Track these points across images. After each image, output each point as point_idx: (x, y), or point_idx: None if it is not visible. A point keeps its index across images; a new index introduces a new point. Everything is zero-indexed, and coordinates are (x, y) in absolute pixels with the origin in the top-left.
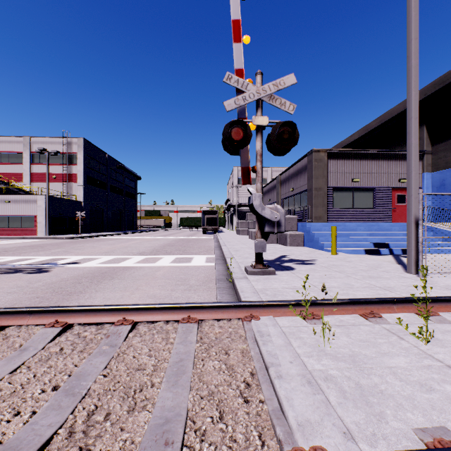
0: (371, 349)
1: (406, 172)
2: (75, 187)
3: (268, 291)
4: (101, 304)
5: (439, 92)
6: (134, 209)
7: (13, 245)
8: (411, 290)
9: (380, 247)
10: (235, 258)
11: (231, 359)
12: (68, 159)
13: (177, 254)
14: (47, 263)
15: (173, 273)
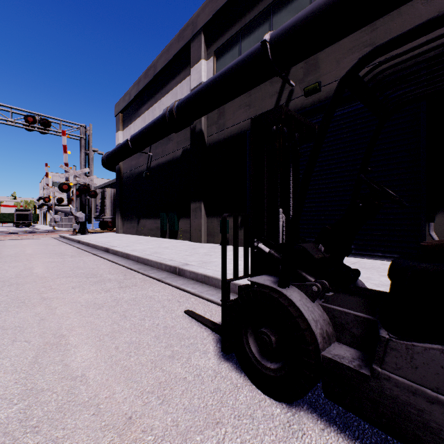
0: None
1: None
2: None
3: None
4: None
5: None
6: None
7: None
8: None
9: None
10: None
11: None
12: None
13: None
14: None
15: None
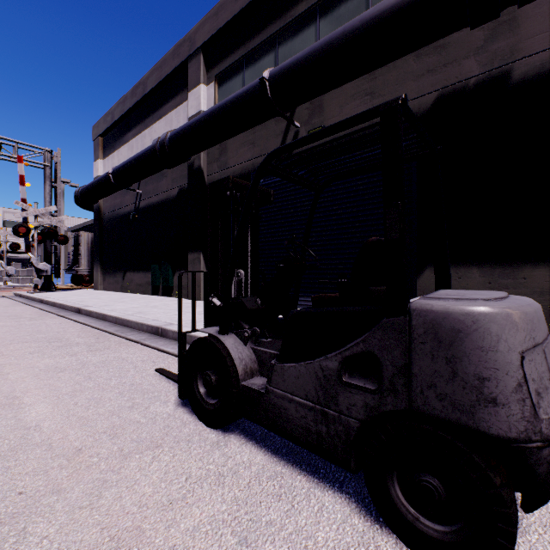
0: None
1: None
2: None
3: None
4: None
5: None
6: None
7: None
8: None
9: None
10: None
11: None
12: None
13: None
14: None
15: None
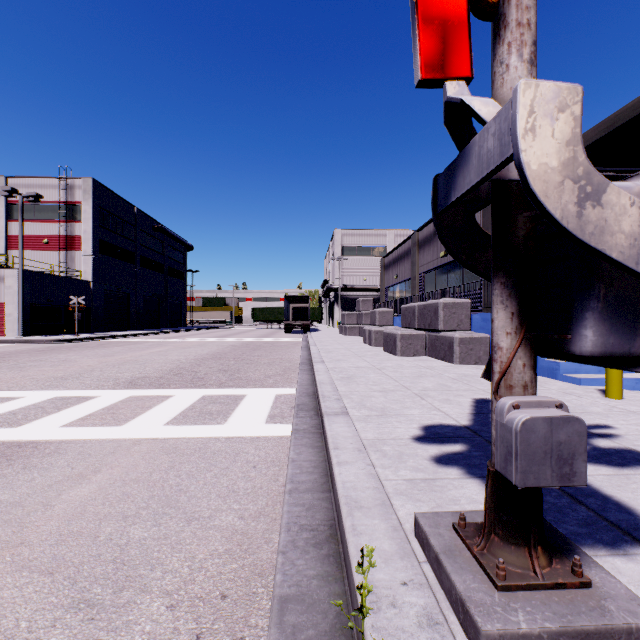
0: None
1: None
2: (80, 257)
3: None
4: None
5: None
6: (182, 295)
7: None
8: None
9: None
10: (351, 414)
11: None
12: (68, 213)
13: (211, 385)
14: None
15: (125, 494)
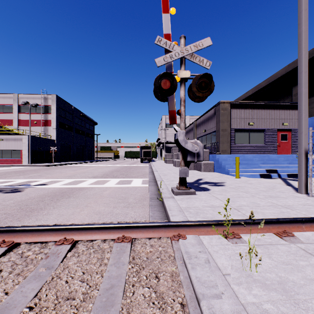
0: (297, 274)
1: (287, 118)
2: (50, 129)
3: (191, 209)
4: (54, 219)
5: (312, 60)
6: (92, 145)
7: (3, 171)
8: (308, 208)
9: (270, 172)
10: (164, 181)
11: (161, 285)
12: (45, 110)
13: (121, 178)
14: (23, 185)
15: (116, 192)
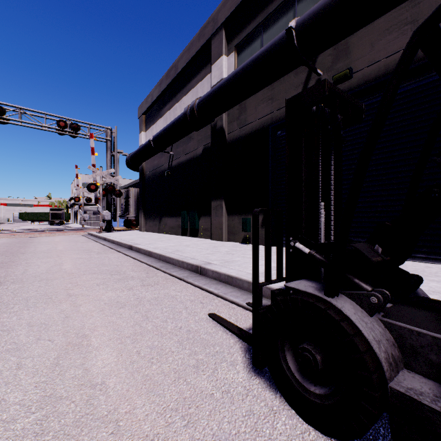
0: None
1: None
2: None
3: None
4: None
5: None
6: None
7: None
8: None
9: None
10: None
11: None
12: None
13: None
14: None
15: None
